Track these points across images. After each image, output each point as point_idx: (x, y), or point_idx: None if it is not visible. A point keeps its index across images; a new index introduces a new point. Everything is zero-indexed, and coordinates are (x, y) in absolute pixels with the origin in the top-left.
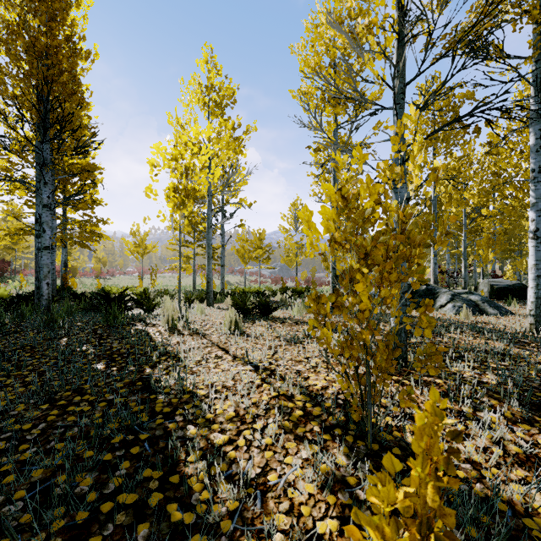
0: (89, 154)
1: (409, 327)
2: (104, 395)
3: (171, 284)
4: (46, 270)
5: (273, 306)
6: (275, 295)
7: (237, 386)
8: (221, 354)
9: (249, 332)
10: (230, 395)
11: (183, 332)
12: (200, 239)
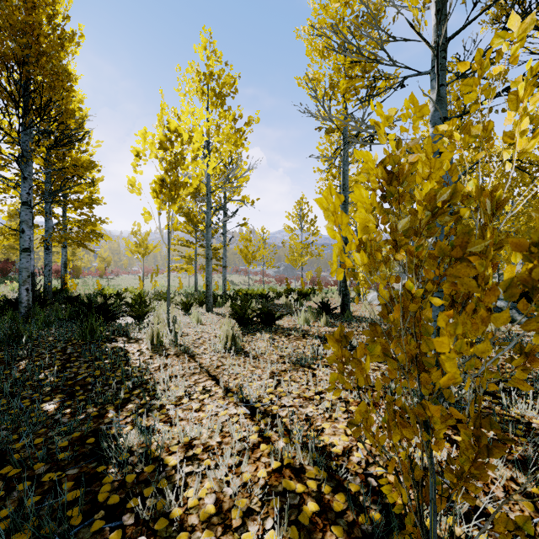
0: (86, 151)
1: (494, 387)
2: (34, 464)
3: (174, 284)
4: (25, 274)
5: (277, 314)
6: (280, 297)
7: (223, 447)
8: (210, 386)
9: (248, 349)
10: (209, 475)
11: (166, 354)
12: (202, 239)
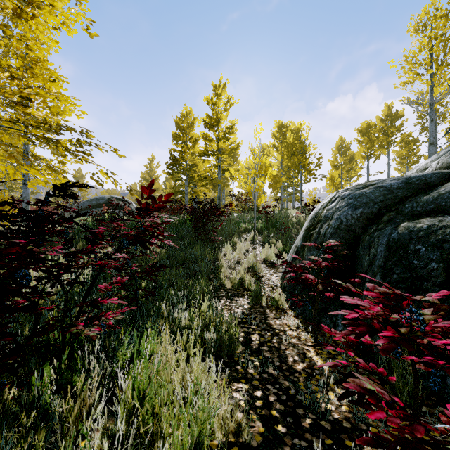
0: None
1: None
2: None
3: None
4: None
5: None
6: None
7: None
8: None
9: None
10: None
11: None
12: None
